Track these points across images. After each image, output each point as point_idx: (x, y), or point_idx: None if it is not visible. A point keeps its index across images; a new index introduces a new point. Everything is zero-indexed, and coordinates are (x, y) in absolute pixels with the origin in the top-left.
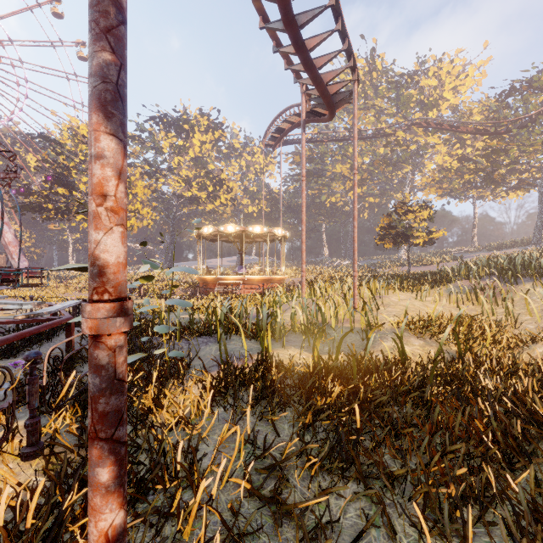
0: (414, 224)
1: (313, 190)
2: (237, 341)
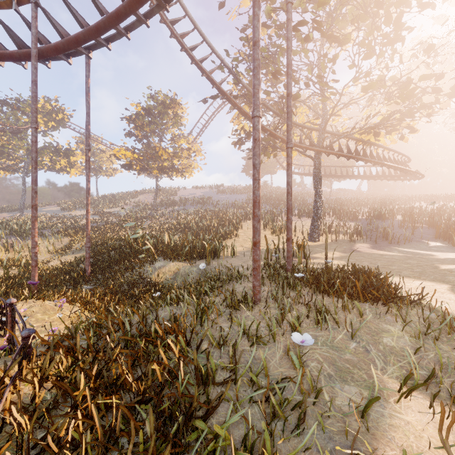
0: None
1: None
2: None
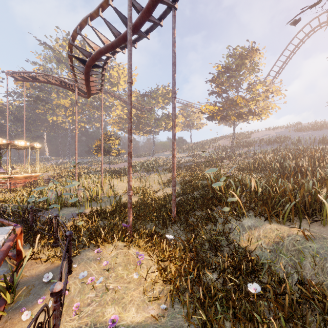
0: (112, 146)
1: (40, 110)
2: (67, 209)
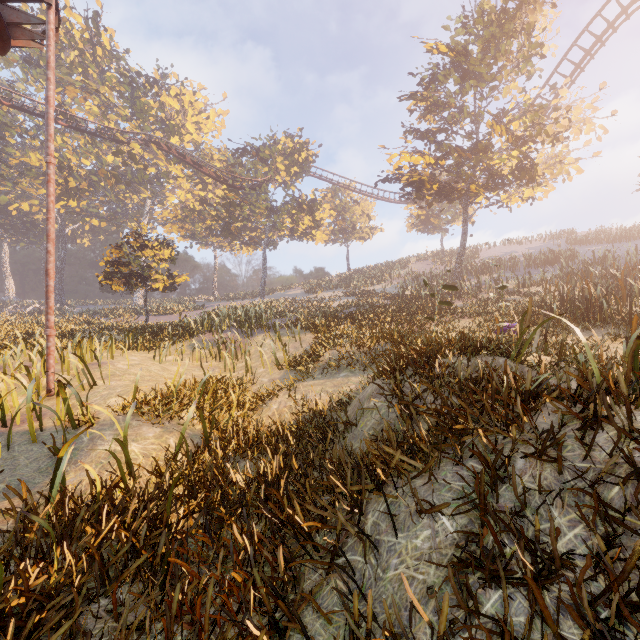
0: (153, 263)
1: None
2: None
